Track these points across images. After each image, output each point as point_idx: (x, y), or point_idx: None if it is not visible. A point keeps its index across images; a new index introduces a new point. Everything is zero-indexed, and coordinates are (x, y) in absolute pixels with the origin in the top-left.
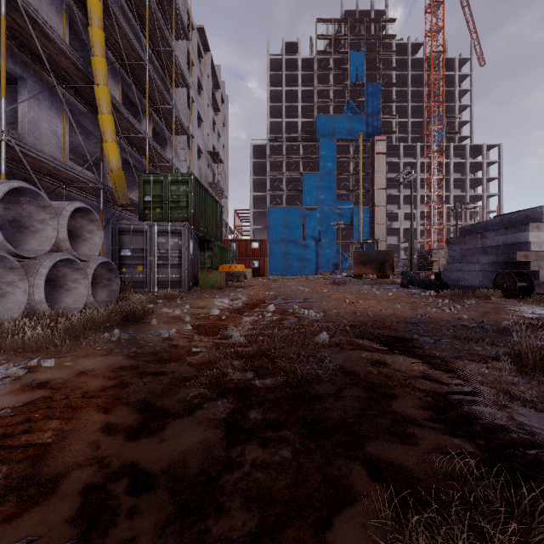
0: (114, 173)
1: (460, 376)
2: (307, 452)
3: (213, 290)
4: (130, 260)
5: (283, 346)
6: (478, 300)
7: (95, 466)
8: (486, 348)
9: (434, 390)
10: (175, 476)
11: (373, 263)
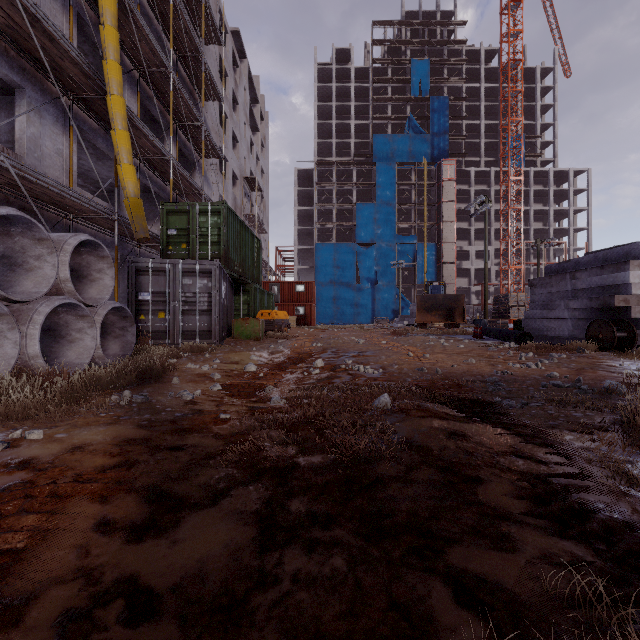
0: (130, 201)
1: (560, 451)
2: (367, 562)
3: (250, 341)
4: (150, 305)
5: (334, 412)
6: (568, 354)
7: (80, 581)
8: (588, 415)
9: (530, 471)
10: (188, 596)
11: (440, 310)
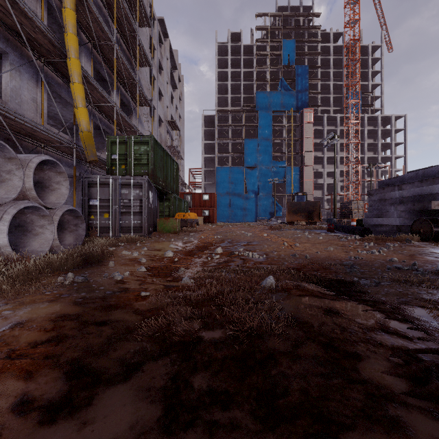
0: (84, 134)
1: (418, 326)
2: None
3: (170, 234)
4: (97, 209)
5: (231, 290)
6: (399, 243)
7: None
8: (430, 293)
9: (399, 347)
10: None
11: (303, 212)
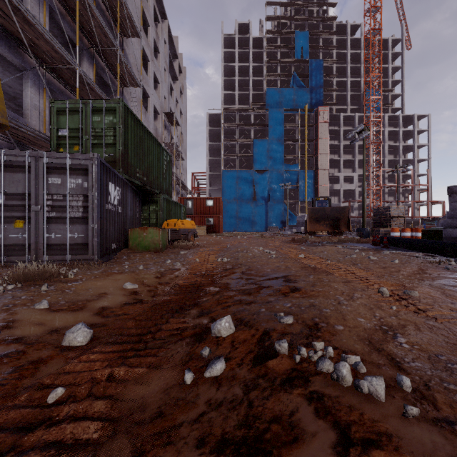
0: None
1: None
2: None
3: (146, 254)
4: (2, 211)
5: None
6: None
7: None
8: None
9: None
10: None
11: (327, 220)
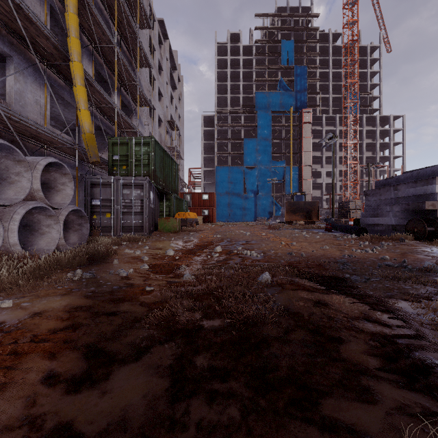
0: (86, 136)
1: (398, 316)
2: (257, 411)
3: (170, 233)
4: (100, 208)
5: (229, 285)
6: (393, 242)
7: (25, 428)
8: (415, 287)
9: (378, 333)
10: None
11: (302, 212)
